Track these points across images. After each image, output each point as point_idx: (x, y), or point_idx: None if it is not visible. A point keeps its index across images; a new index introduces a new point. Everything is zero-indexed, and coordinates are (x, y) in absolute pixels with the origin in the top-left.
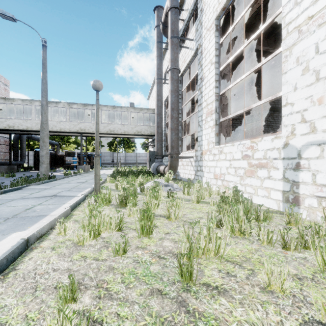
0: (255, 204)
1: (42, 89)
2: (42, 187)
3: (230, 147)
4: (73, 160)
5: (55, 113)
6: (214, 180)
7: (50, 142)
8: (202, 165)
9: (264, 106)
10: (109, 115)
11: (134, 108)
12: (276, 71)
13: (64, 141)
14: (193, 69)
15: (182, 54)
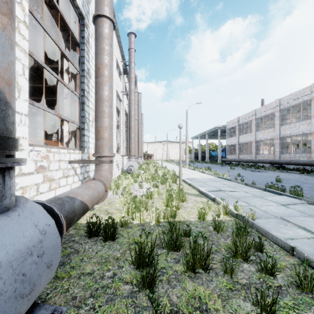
0: None
1: None
2: (274, 198)
3: None
4: None
5: None
6: None
7: None
8: (90, 170)
9: None
10: None
11: None
12: None
13: None
14: None
15: None
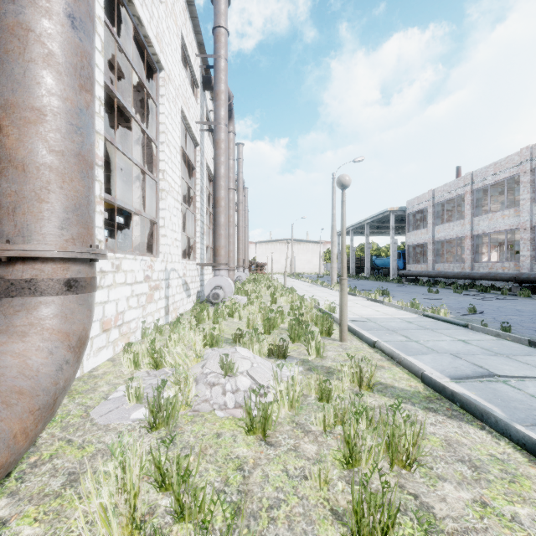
0: None
1: None
2: None
3: (133, 261)
4: None
5: None
6: (102, 337)
7: None
8: None
9: None
10: None
11: None
12: None
13: None
14: None
15: None
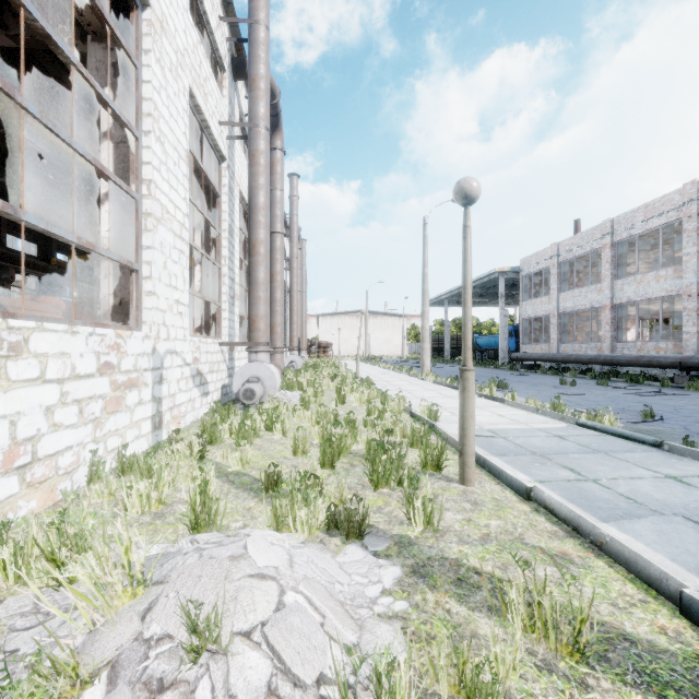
0: (135, 460)
1: None
2: None
3: (64, 337)
4: None
5: None
6: None
7: None
8: None
9: None
10: None
11: None
12: None
13: None
14: None
15: None
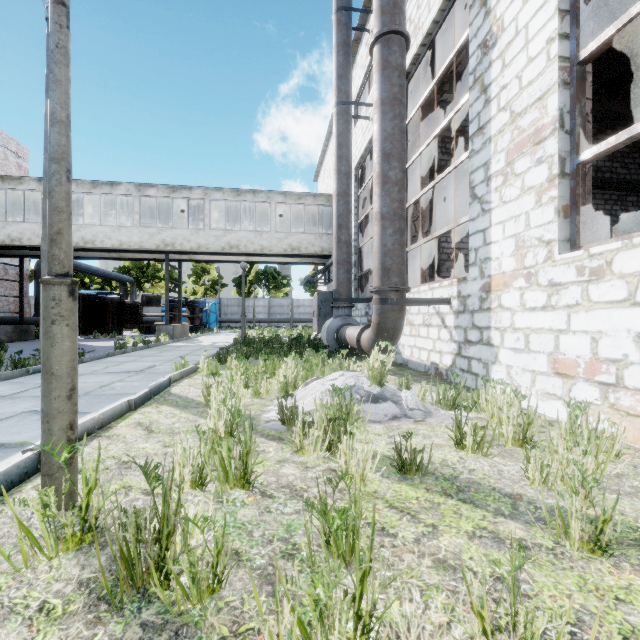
0: None
1: (46, 131)
2: None
3: None
4: (158, 314)
5: (115, 212)
6: (551, 381)
7: (116, 278)
8: (489, 324)
9: (601, 179)
10: (231, 214)
11: (284, 193)
12: (635, 88)
13: (149, 277)
14: (439, 57)
15: (407, 17)
